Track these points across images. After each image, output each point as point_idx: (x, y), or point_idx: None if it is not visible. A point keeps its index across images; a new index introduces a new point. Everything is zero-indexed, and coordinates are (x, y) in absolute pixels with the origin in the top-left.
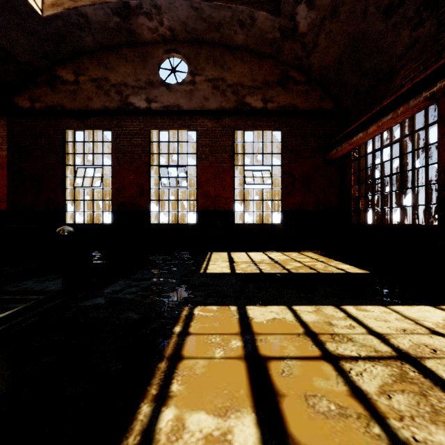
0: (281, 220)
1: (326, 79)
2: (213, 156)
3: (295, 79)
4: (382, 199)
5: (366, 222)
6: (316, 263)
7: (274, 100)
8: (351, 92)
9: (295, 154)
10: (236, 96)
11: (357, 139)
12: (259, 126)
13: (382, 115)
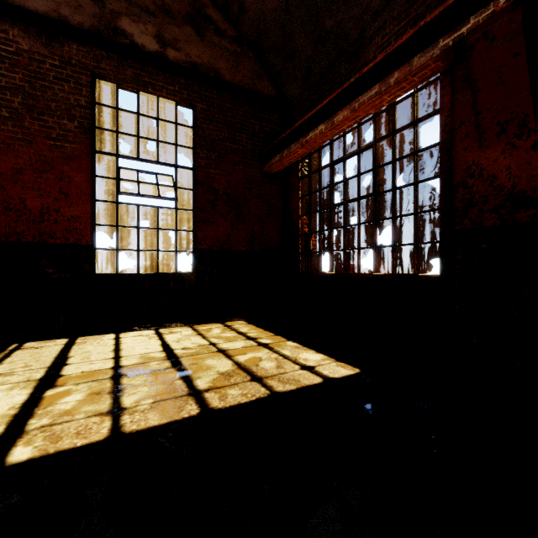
0: (194, 266)
1: (265, 41)
2: (34, 118)
3: (217, 25)
4: (344, 236)
5: (320, 271)
6: (258, 355)
7: (181, 47)
8: (300, 70)
9: (217, 153)
10: (98, 6)
11: (315, 135)
12: (151, 85)
13: (359, 91)
